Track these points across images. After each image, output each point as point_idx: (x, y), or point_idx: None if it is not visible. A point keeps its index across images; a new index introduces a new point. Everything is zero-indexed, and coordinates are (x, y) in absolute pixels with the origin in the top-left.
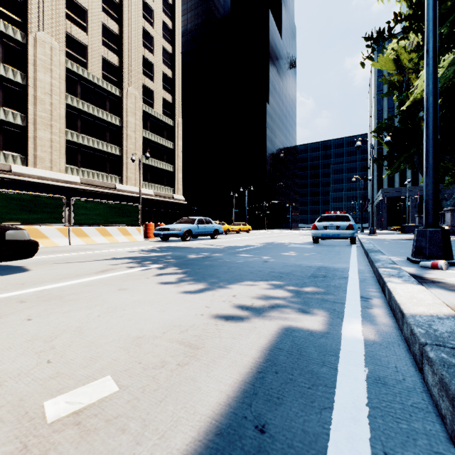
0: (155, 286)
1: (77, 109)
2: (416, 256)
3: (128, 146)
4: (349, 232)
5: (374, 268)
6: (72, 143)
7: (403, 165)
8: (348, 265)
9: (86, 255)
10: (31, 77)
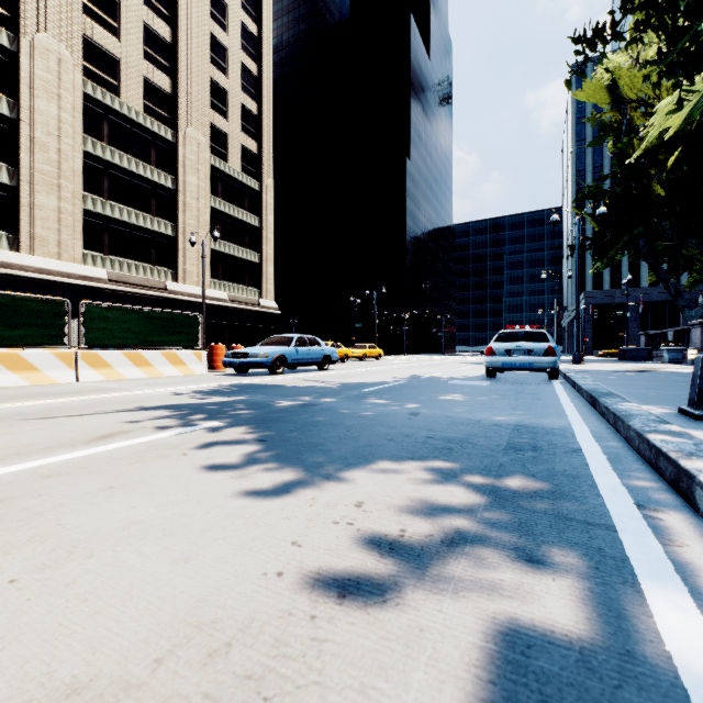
0: (192, 475)
1: (102, 161)
2: (701, 406)
3: (186, 221)
4: (549, 360)
5: (626, 430)
6: (95, 215)
7: (621, 253)
8: (566, 421)
9: (92, 402)
10: (25, 107)
